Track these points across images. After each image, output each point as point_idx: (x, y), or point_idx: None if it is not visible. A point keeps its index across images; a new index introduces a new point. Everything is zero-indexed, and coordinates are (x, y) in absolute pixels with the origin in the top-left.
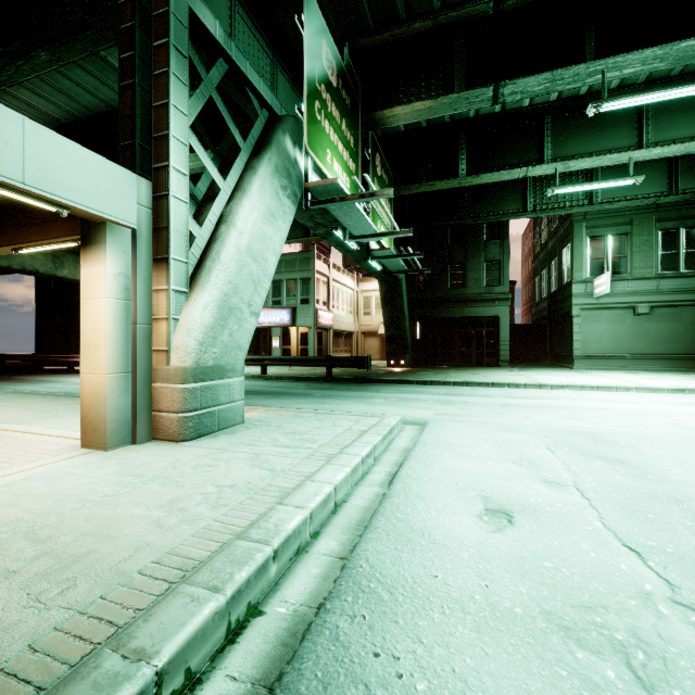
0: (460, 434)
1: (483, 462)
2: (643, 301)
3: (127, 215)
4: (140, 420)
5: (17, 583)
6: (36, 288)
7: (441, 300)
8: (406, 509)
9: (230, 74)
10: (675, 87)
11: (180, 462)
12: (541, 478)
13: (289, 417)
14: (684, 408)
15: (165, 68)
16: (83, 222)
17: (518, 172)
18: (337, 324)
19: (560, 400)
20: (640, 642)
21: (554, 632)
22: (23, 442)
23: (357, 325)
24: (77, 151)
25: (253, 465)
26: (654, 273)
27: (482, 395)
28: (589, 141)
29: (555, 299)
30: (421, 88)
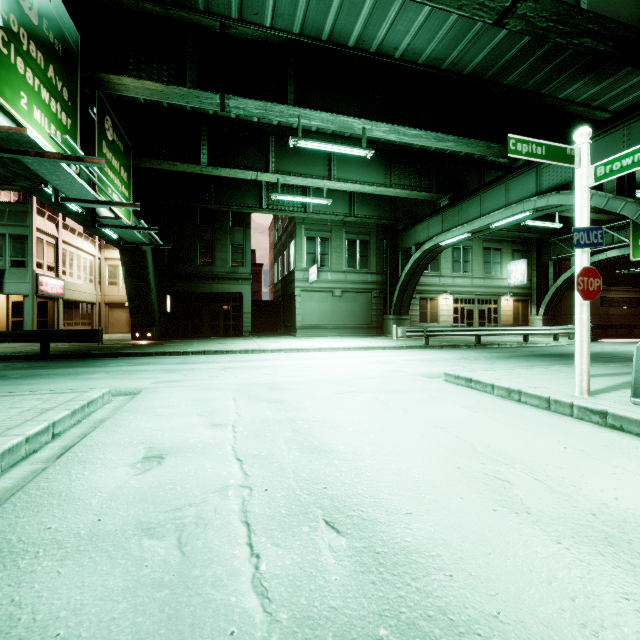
0: (166, 398)
1: (171, 418)
2: (338, 287)
3: None
4: None
5: None
6: None
7: (191, 275)
8: (57, 477)
9: None
10: (339, 145)
11: None
12: (211, 423)
13: None
14: (342, 360)
15: None
16: None
17: (250, 174)
18: (70, 293)
19: (271, 361)
20: (199, 519)
21: (137, 535)
22: None
23: (100, 295)
24: None
25: None
26: (344, 268)
27: (212, 362)
28: (300, 165)
29: (286, 281)
30: (154, 69)
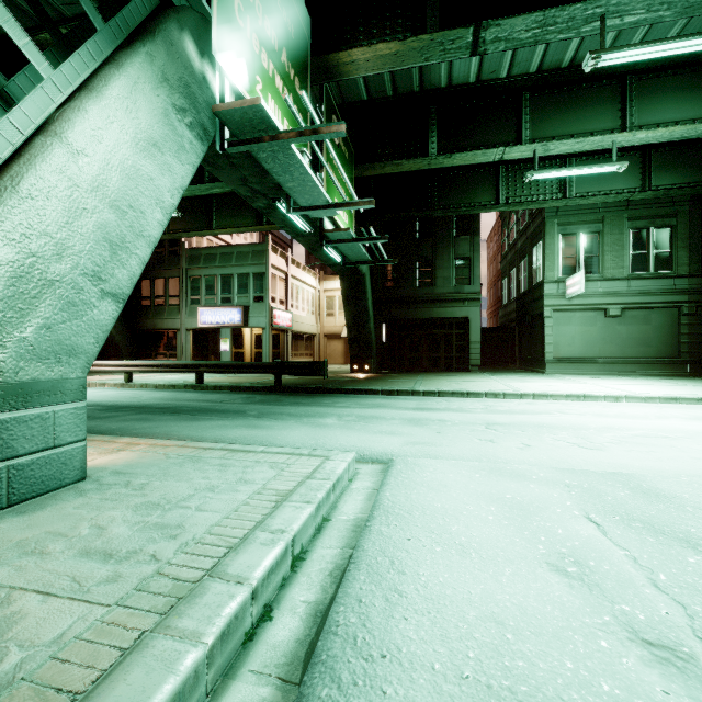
0: (443, 487)
1: (496, 568)
2: (614, 302)
3: None
4: None
5: None
6: None
7: (408, 299)
8: None
9: None
10: (687, 37)
11: None
12: (627, 627)
13: (177, 461)
14: (701, 425)
15: None
16: None
17: (494, 153)
18: (296, 325)
19: (553, 415)
20: None
21: None
22: None
23: (320, 326)
24: None
25: None
26: (625, 273)
27: (459, 410)
28: (570, 122)
29: (525, 300)
30: (386, 29)
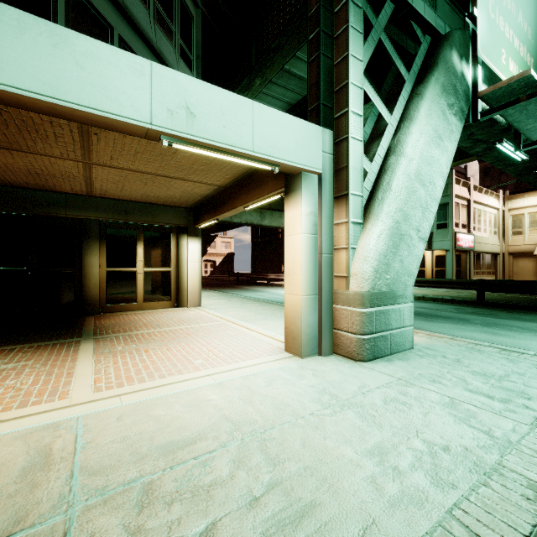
0: None
1: None
2: None
3: (316, 163)
4: (325, 336)
5: (259, 520)
6: (252, 233)
7: None
8: None
9: (395, 13)
10: None
11: (366, 387)
12: None
13: (463, 349)
14: None
15: (344, 26)
16: (285, 176)
17: None
18: (478, 245)
19: None
20: None
21: None
22: (250, 338)
23: (503, 245)
24: (284, 118)
25: (455, 416)
26: None
27: None
28: None
29: None
30: None
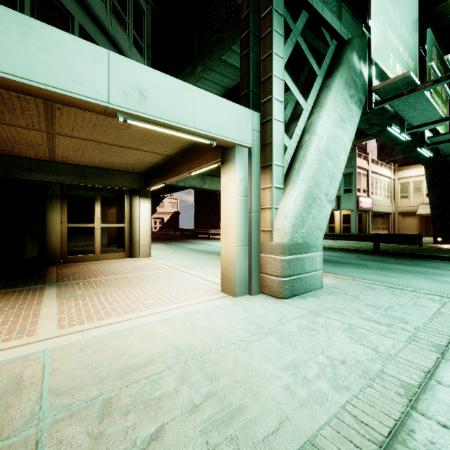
0: None
1: None
2: None
3: (246, 139)
4: (253, 279)
5: (199, 422)
6: (194, 195)
7: None
8: None
9: (309, 21)
10: None
11: (285, 318)
12: None
13: (360, 287)
14: None
15: (269, 29)
16: (221, 149)
17: None
18: (375, 206)
19: None
20: None
21: None
22: (193, 282)
23: (394, 207)
24: (220, 102)
25: (351, 338)
26: None
27: None
28: None
29: None
30: None
